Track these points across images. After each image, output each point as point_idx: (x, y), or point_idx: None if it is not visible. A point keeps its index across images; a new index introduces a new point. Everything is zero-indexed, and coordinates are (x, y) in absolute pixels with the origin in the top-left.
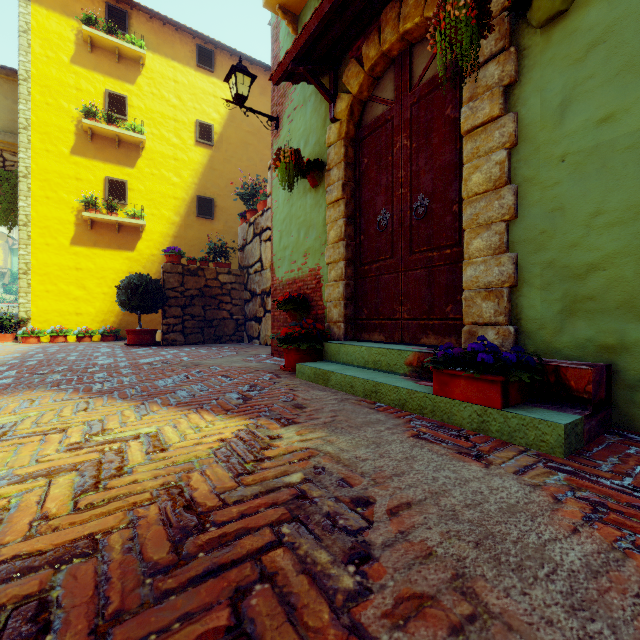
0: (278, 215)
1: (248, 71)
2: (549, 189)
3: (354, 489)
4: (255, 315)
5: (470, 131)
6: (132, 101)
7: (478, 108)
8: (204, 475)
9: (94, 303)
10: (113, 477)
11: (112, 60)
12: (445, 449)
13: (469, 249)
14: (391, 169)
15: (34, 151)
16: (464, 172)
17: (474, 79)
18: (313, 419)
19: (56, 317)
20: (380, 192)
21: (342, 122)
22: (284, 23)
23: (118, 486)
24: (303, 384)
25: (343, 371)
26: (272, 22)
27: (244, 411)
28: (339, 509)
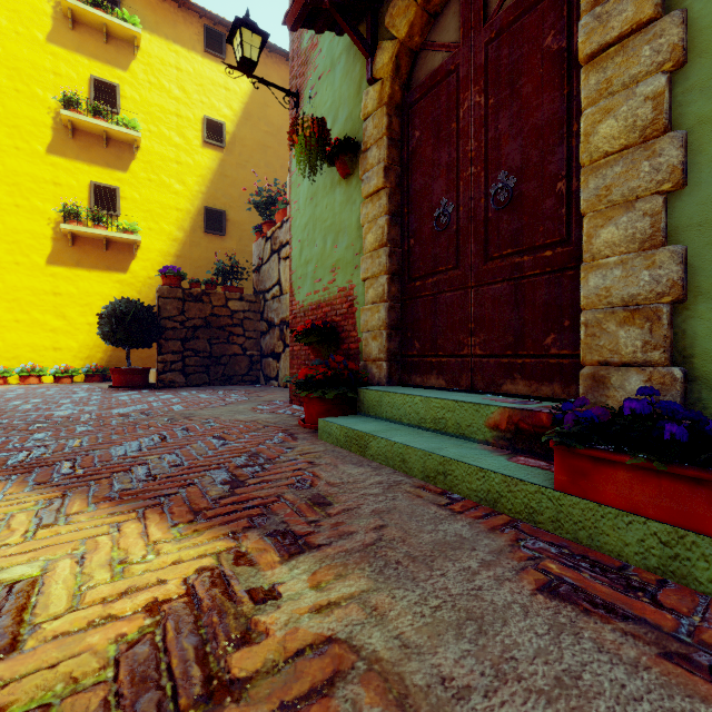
0: (298, 220)
1: (257, 27)
2: None
3: None
4: (273, 350)
5: (595, 55)
6: (124, 91)
7: (612, 13)
8: None
9: (76, 336)
10: None
11: (99, 40)
12: (629, 640)
13: (592, 244)
14: (455, 141)
15: None
16: (584, 122)
17: None
18: (343, 536)
19: (28, 353)
20: (439, 175)
21: (384, 81)
22: None
23: None
24: (329, 452)
25: (388, 434)
26: None
27: (225, 514)
28: None
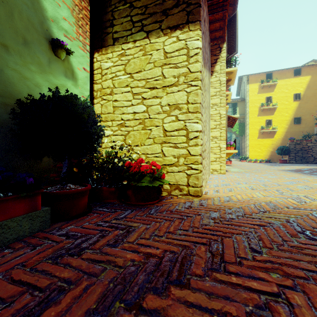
0: None
1: None
2: None
3: None
4: None
5: None
6: (272, 96)
7: None
8: None
9: (262, 153)
10: None
11: (267, 88)
12: None
13: None
14: None
15: (249, 118)
16: None
17: None
18: None
19: (254, 156)
20: None
21: None
22: None
23: None
24: None
25: None
26: None
27: None
28: None
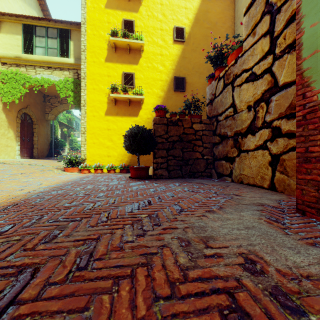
0: None
1: None
2: None
3: None
4: (225, 155)
5: None
6: (136, 23)
7: None
8: None
9: (116, 149)
10: None
11: (126, 0)
12: None
13: None
14: None
15: (88, 63)
16: None
17: None
18: None
19: (98, 158)
20: None
21: None
22: None
23: None
24: None
25: None
26: None
27: None
28: None
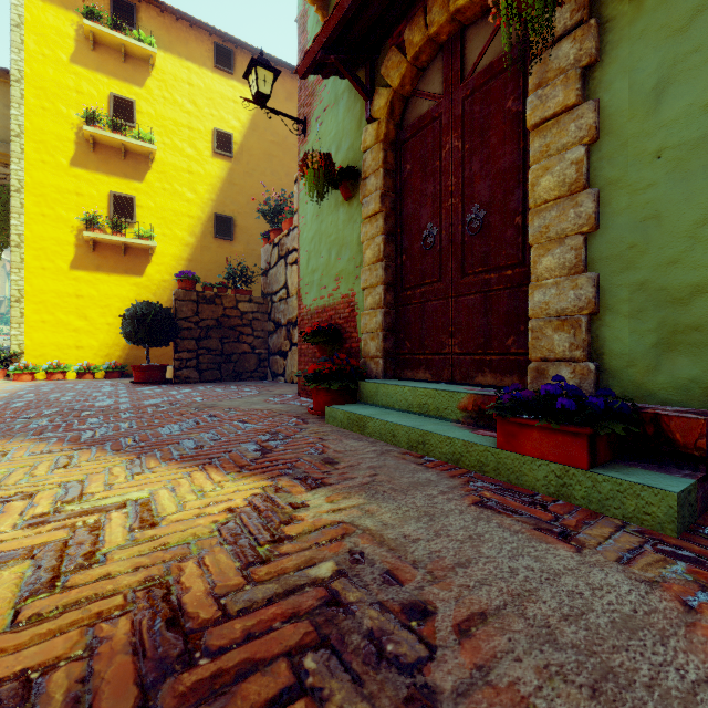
0: (305, 233)
1: (271, 65)
2: (640, 193)
3: (405, 588)
4: (280, 349)
5: (538, 125)
6: (140, 106)
7: (549, 96)
8: (202, 565)
9: (97, 335)
10: (78, 569)
11: (118, 59)
12: (519, 523)
13: (537, 269)
14: (439, 176)
15: (28, 162)
16: (530, 175)
17: (543, 61)
18: (347, 479)
19: (53, 351)
20: (426, 203)
21: (380, 122)
22: (312, 11)
23: (82, 584)
24: (335, 431)
25: (383, 416)
26: (299, 10)
27: (262, 468)
28: (386, 624)
